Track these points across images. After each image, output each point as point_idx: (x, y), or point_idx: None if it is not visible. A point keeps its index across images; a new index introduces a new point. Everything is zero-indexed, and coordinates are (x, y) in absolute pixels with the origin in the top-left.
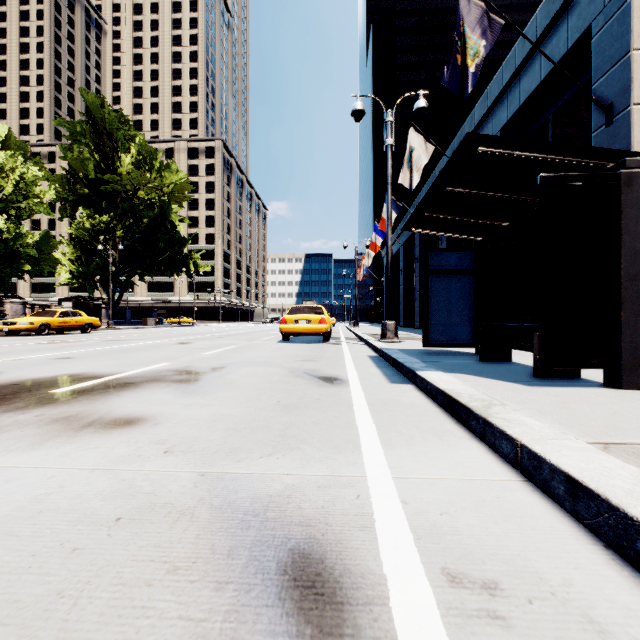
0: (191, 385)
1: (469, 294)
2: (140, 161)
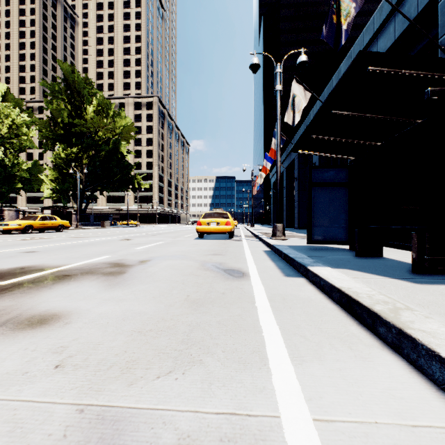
0: (117, 278)
1: (344, 202)
2: (99, 110)
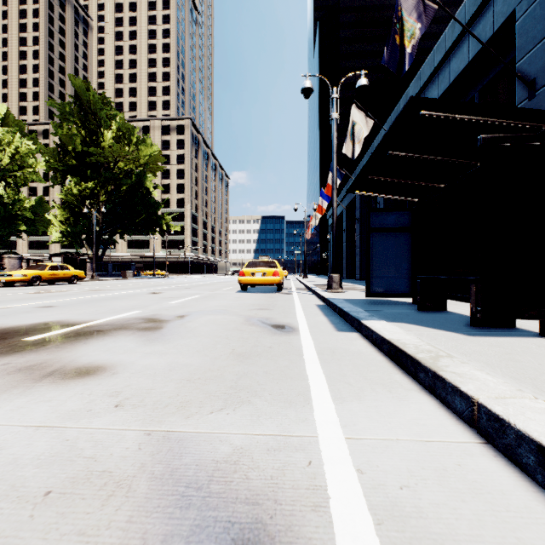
0: (154, 333)
1: (407, 250)
2: (120, 136)
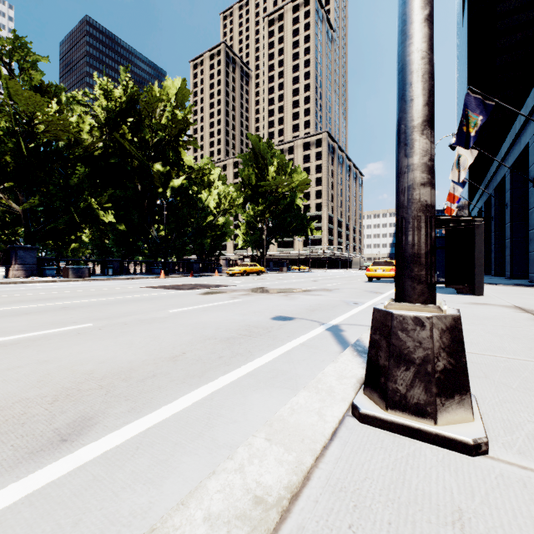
0: (330, 291)
1: None
2: (279, 169)
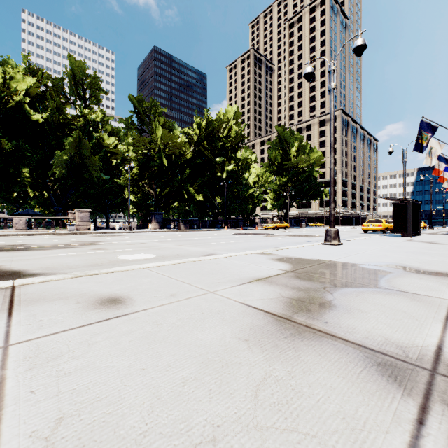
0: None
1: None
2: (299, 150)
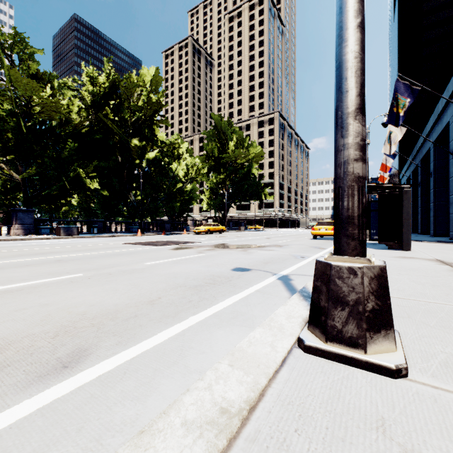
0: (281, 247)
1: None
2: (237, 144)
